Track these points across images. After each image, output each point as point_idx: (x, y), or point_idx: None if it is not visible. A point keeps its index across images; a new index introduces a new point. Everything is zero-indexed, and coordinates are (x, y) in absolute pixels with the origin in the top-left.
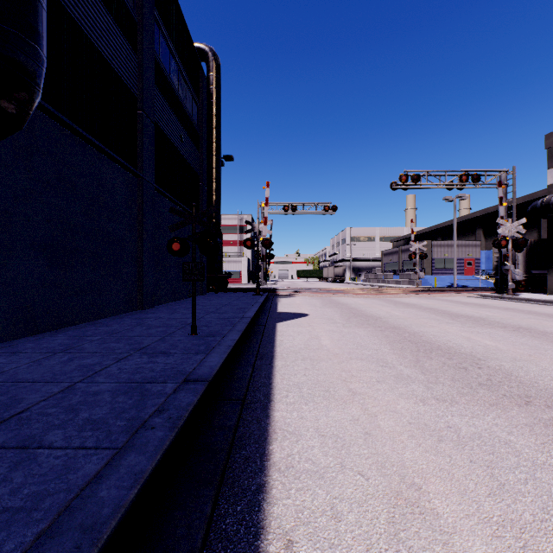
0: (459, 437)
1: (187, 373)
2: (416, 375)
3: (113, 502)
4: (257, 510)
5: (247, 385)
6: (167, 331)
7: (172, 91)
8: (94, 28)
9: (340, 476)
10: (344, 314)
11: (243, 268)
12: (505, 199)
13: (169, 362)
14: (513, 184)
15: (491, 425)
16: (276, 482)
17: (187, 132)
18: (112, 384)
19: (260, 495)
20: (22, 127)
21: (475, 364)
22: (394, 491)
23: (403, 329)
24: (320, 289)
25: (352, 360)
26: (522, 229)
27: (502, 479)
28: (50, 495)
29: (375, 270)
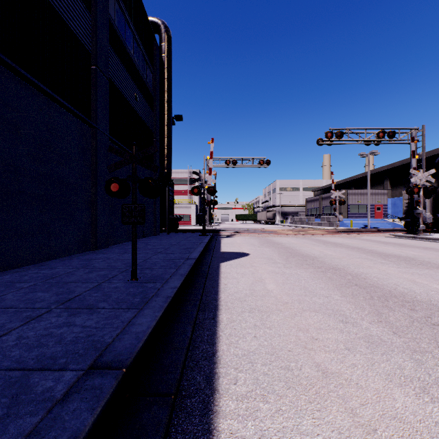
0: None
1: (102, 347)
2: (389, 337)
3: None
4: None
5: (183, 360)
6: (108, 275)
7: (127, 54)
8: None
9: None
10: (281, 253)
11: (192, 212)
12: (416, 153)
13: (89, 324)
14: (423, 140)
15: None
16: None
17: (141, 93)
18: None
19: None
20: None
21: None
22: None
23: (344, 270)
24: (257, 229)
25: (306, 312)
26: (432, 178)
27: None
28: None
29: (300, 214)
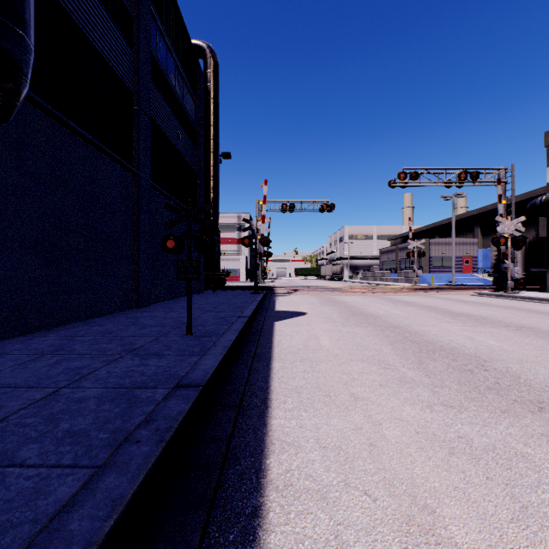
0: (471, 449)
1: (179, 377)
2: (420, 378)
3: (84, 537)
4: (251, 539)
5: (243, 390)
6: (161, 331)
7: (169, 87)
8: (88, 21)
9: (345, 496)
10: (343, 312)
11: (241, 266)
12: (504, 196)
13: (162, 365)
14: (512, 182)
15: (505, 435)
16: (273, 504)
17: (184, 129)
18: (99, 389)
19: (255, 520)
20: (8, 119)
21: (481, 366)
22: (405, 515)
23: (404, 328)
24: (319, 287)
25: (353, 362)
26: (521, 227)
27: (524, 501)
28: (13, 527)
29: (373, 268)
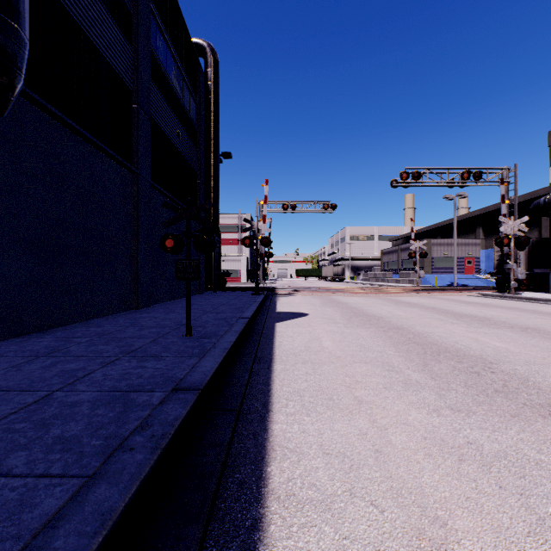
0: (482, 456)
1: (177, 380)
2: (425, 380)
3: None
4: None
5: (243, 393)
6: (160, 332)
7: (169, 86)
8: (86, 17)
9: (350, 507)
10: (345, 313)
11: (242, 267)
12: (507, 196)
13: (159, 367)
14: (515, 182)
15: (516, 441)
16: (274, 516)
17: (184, 128)
18: (94, 392)
19: (256, 534)
20: (2, 114)
21: (487, 368)
22: (415, 528)
23: (407, 330)
24: (320, 287)
25: (356, 364)
26: (524, 227)
27: (541, 512)
28: None
29: (374, 268)
